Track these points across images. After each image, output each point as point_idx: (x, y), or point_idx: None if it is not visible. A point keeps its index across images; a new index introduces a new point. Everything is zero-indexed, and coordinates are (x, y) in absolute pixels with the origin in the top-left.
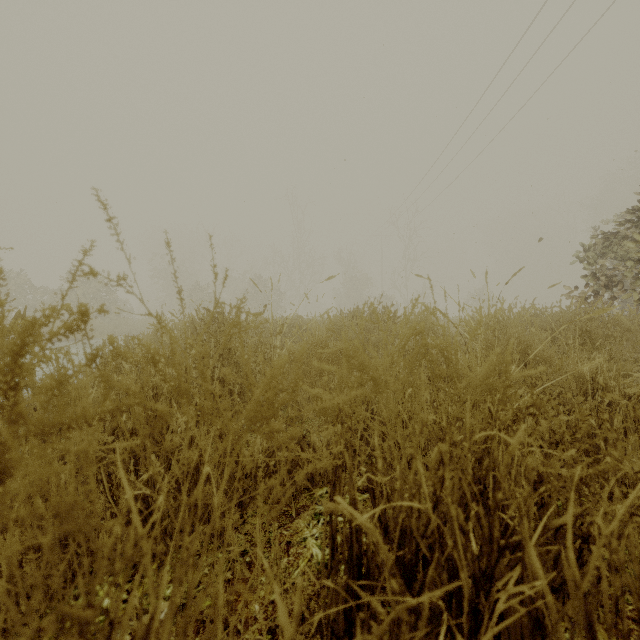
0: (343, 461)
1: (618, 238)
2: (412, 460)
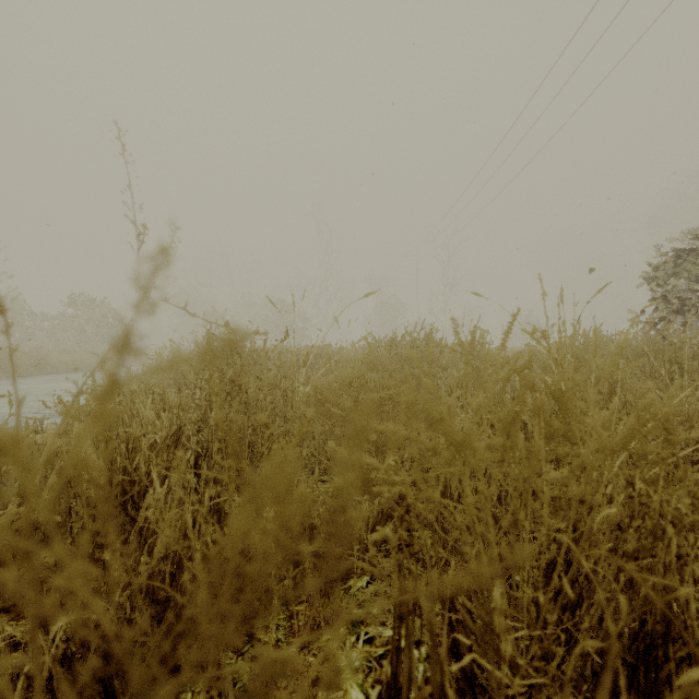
0: (415, 604)
1: (692, 255)
2: (604, 669)
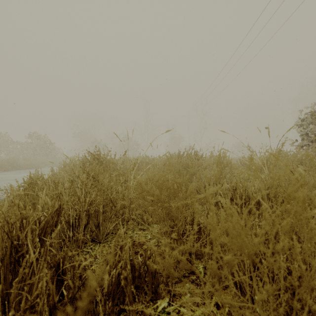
0: None
1: None
2: None
